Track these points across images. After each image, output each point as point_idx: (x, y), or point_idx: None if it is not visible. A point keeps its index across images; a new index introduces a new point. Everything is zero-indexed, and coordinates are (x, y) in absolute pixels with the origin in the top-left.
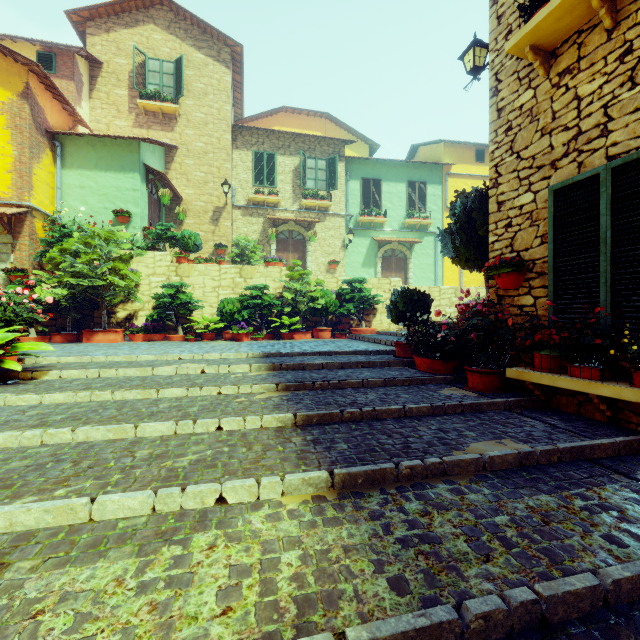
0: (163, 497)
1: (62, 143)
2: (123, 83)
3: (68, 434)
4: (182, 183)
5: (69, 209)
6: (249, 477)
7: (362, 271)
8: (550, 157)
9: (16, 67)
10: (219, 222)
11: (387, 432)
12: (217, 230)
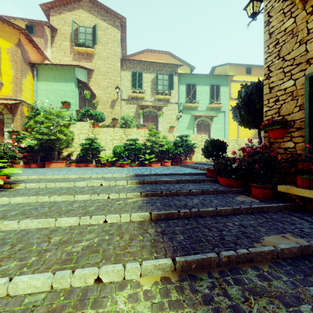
0: (58, 278)
1: (37, 69)
2: (67, 39)
3: (15, 224)
4: (96, 88)
5: (40, 101)
6: (118, 262)
7: (186, 131)
8: (306, 57)
9: (14, 31)
10: (114, 107)
11: (207, 226)
12: (113, 111)
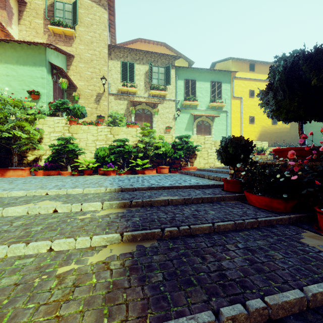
0: None
1: None
2: (40, 16)
3: None
4: (77, 78)
5: None
6: None
7: (185, 133)
8: None
9: None
10: (100, 102)
11: None
12: (98, 107)
